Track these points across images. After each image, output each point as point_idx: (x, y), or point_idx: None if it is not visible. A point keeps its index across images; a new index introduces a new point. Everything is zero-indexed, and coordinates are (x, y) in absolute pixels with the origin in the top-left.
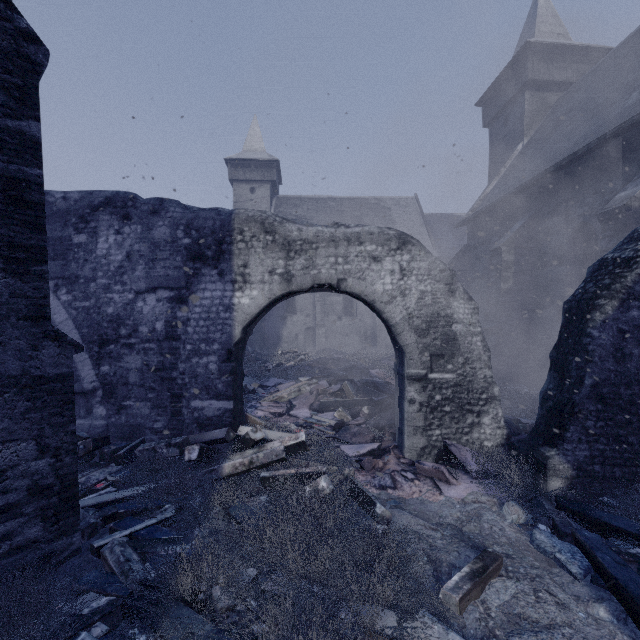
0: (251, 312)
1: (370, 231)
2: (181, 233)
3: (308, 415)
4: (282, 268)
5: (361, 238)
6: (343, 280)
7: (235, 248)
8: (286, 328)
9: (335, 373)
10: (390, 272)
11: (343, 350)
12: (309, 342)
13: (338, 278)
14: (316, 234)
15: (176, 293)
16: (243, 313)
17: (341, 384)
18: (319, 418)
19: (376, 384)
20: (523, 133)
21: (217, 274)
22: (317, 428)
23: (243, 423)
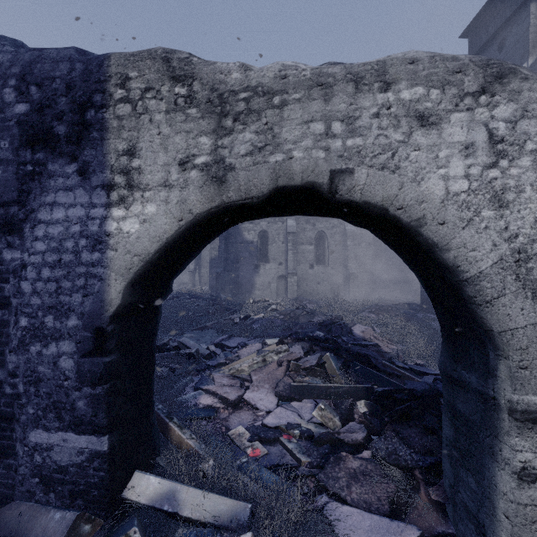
0: (142, 250)
1: (408, 56)
2: (11, 93)
3: (274, 407)
4: (207, 154)
5: (387, 73)
6: (344, 173)
7: (111, 116)
8: (259, 276)
9: (311, 335)
10: (462, 149)
11: (315, 299)
12: (281, 290)
13: (332, 169)
14: (281, 72)
15: (0, 213)
16: (126, 252)
17: (320, 355)
18: (290, 417)
19: (371, 359)
20: (528, 52)
21: (76, 172)
22: (286, 446)
23: (149, 456)
